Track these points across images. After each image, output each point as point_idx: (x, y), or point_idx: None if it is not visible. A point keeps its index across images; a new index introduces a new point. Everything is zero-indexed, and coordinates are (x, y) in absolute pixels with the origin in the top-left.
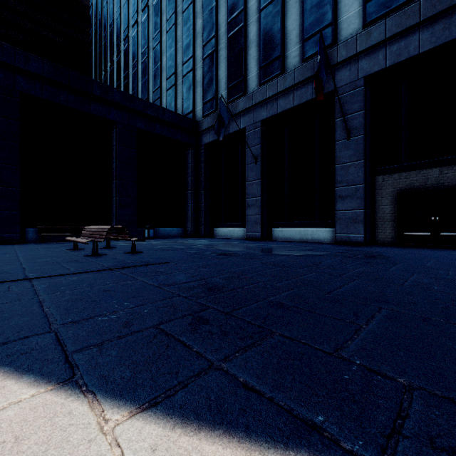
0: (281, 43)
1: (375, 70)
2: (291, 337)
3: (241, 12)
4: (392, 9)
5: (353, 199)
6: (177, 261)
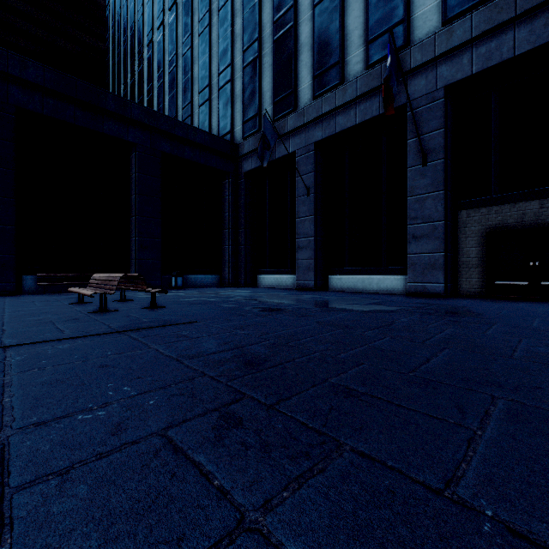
0: (339, 46)
1: (459, 78)
2: (370, 454)
3: (290, 9)
4: (480, 1)
5: (431, 239)
6: (207, 320)
